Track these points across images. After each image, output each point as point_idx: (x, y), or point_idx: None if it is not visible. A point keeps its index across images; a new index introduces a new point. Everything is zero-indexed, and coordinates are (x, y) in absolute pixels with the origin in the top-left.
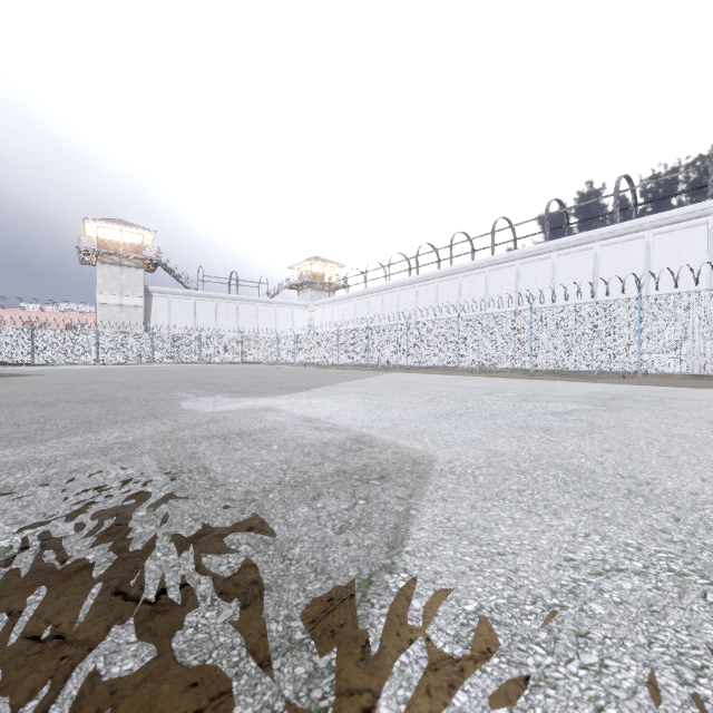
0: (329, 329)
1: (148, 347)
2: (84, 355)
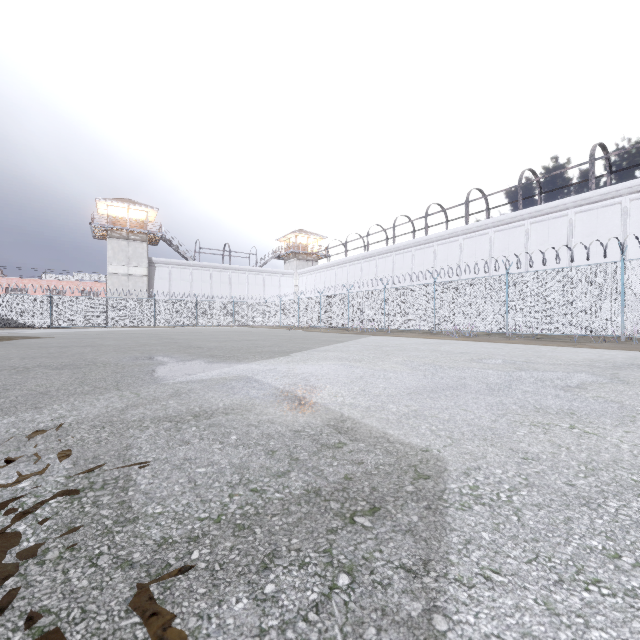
0: (312, 295)
1: (151, 311)
2: (95, 319)
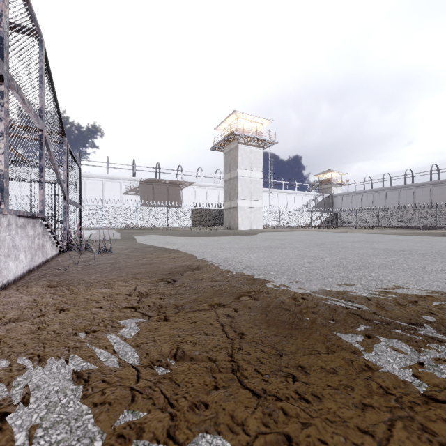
0: None
1: None
2: None
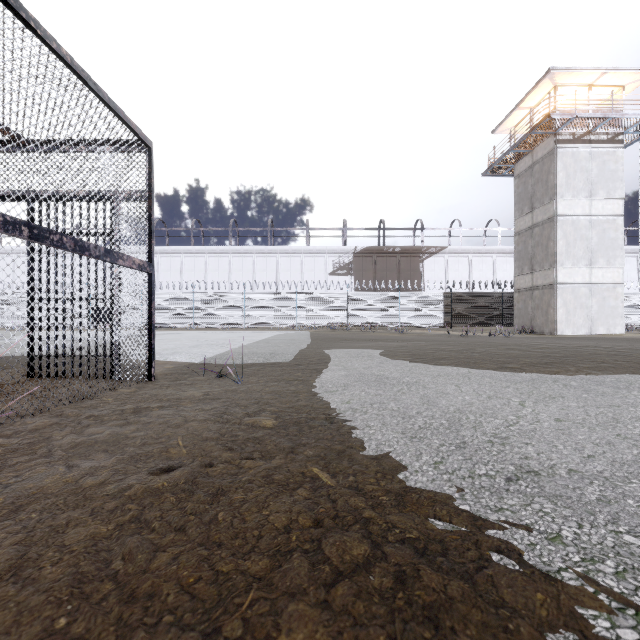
0: None
1: None
2: None
